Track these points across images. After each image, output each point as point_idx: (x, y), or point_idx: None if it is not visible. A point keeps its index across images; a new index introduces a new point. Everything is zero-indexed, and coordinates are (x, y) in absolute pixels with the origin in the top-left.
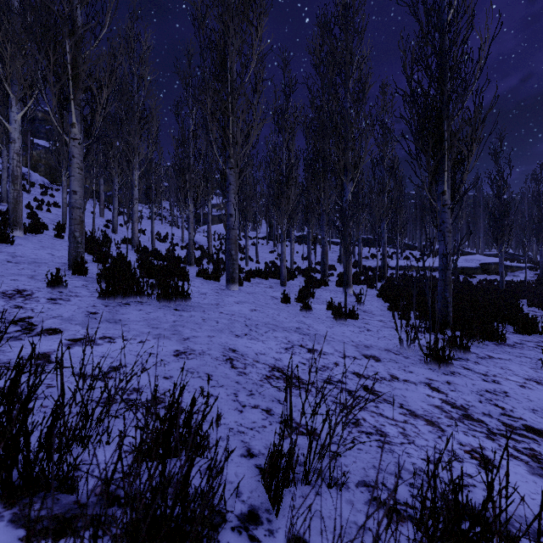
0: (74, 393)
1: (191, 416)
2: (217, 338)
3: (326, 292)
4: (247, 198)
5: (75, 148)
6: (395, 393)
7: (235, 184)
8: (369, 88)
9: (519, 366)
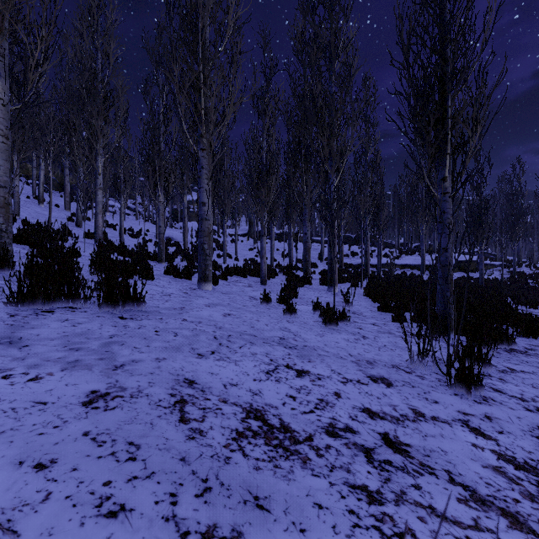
0: None
1: None
2: (169, 361)
3: (309, 291)
4: (225, 190)
5: None
6: (430, 445)
7: (208, 168)
8: (355, 72)
9: None
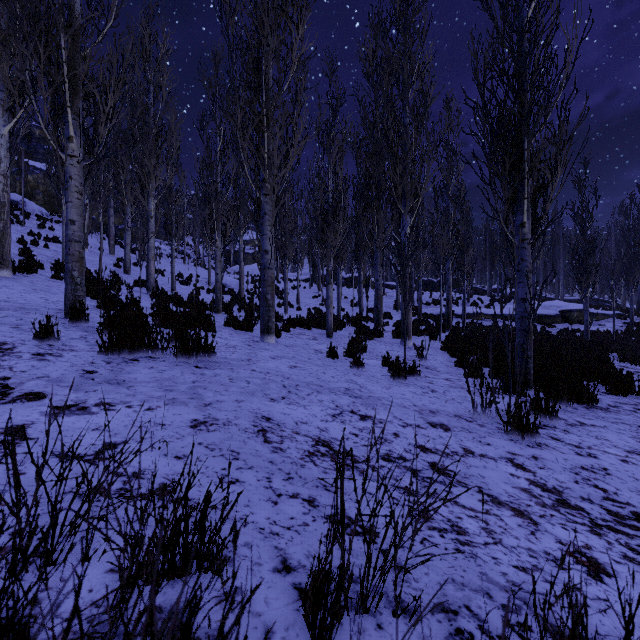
0: (35, 491)
1: (204, 518)
2: (247, 402)
3: (380, 344)
4: (286, 232)
5: (72, 168)
6: (471, 472)
7: (271, 214)
8: (432, 101)
9: (617, 435)
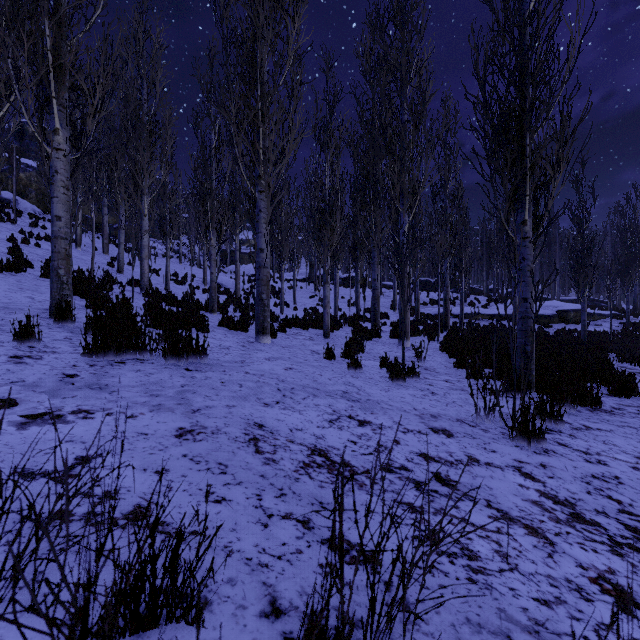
0: None
1: (176, 557)
2: (239, 408)
3: (378, 345)
4: (282, 231)
5: (58, 162)
6: (478, 483)
7: (266, 211)
8: (430, 98)
9: (625, 440)
